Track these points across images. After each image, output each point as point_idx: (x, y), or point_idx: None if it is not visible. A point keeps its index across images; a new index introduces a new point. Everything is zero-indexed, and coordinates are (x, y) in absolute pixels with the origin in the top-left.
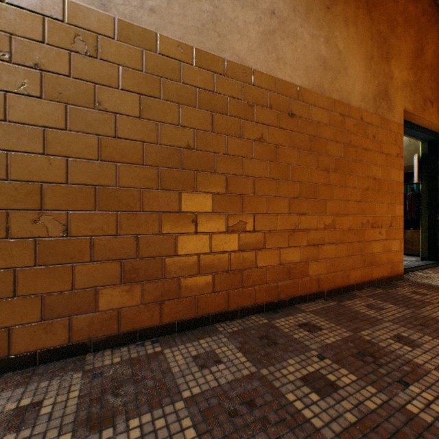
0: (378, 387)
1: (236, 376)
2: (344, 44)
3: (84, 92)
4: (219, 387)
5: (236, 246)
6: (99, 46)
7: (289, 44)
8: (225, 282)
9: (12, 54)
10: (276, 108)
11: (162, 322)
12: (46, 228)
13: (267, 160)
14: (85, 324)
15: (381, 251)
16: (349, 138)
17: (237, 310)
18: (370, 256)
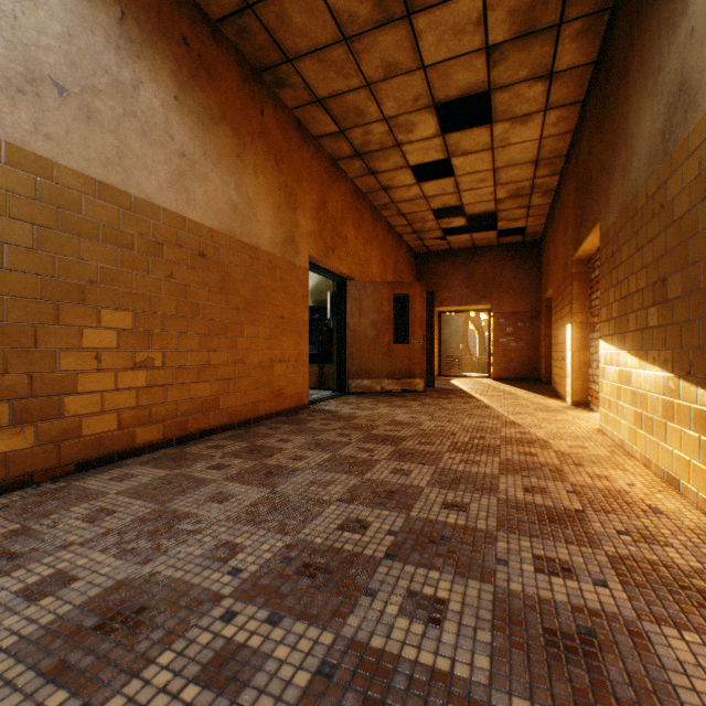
0: (256, 460)
1: (155, 478)
2: (255, 192)
3: None
4: (142, 484)
5: (145, 382)
6: None
7: (201, 187)
8: (133, 419)
9: None
10: (187, 248)
11: (61, 464)
12: None
13: (177, 297)
14: None
15: (289, 383)
16: (259, 280)
17: (146, 446)
18: (279, 389)
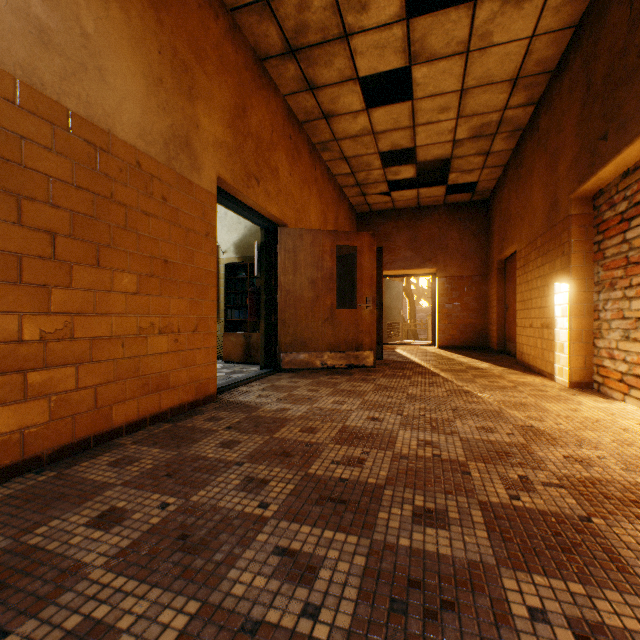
0: None
1: None
2: (99, 28)
3: None
4: None
5: None
6: None
7: None
8: None
9: None
10: None
11: None
12: None
13: None
14: None
15: (180, 367)
16: (111, 189)
17: None
18: (159, 377)
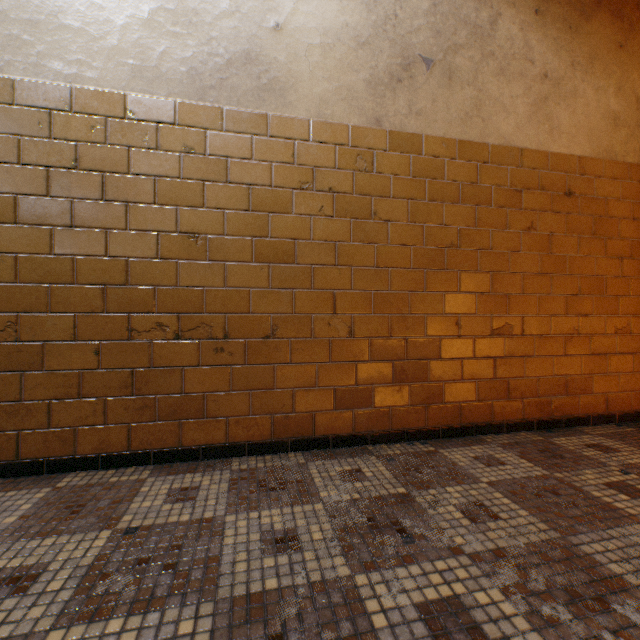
0: None
1: (528, 474)
2: None
3: (363, 206)
4: (515, 480)
5: (502, 352)
6: (375, 161)
7: (566, 108)
8: (489, 391)
9: (315, 183)
10: (549, 189)
11: (427, 426)
12: (336, 330)
13: (537, 252)
14: (364, 418)
15: None
16: None
17: (503, 424)
18: None
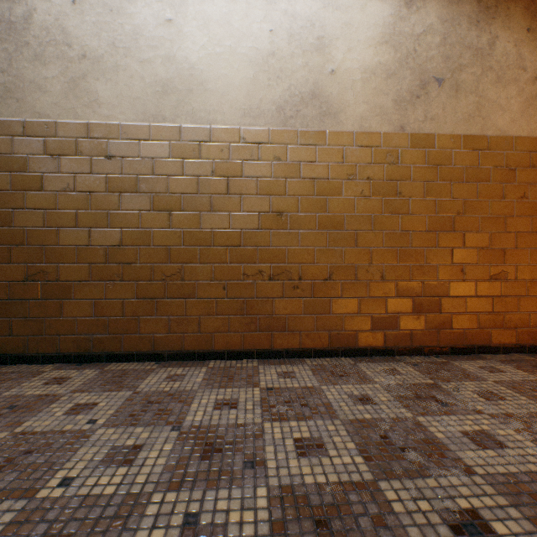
0: None
1: (524, 379)
2: None
3: (391, 188)
4: (514, 381)
5: (498, 292)
6: (399, 156)
7: None
8: (488, 322)
9: (357, 175)
10: None
11: (439, 345)
12: (372, 275)
13: (528, 215)
14: (392, 337)
15: None
16: None
17: (499, 347)
18: None
